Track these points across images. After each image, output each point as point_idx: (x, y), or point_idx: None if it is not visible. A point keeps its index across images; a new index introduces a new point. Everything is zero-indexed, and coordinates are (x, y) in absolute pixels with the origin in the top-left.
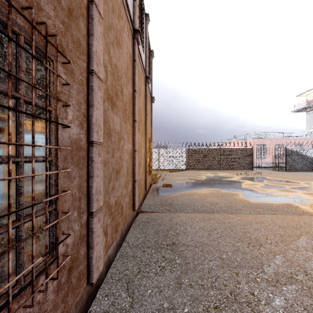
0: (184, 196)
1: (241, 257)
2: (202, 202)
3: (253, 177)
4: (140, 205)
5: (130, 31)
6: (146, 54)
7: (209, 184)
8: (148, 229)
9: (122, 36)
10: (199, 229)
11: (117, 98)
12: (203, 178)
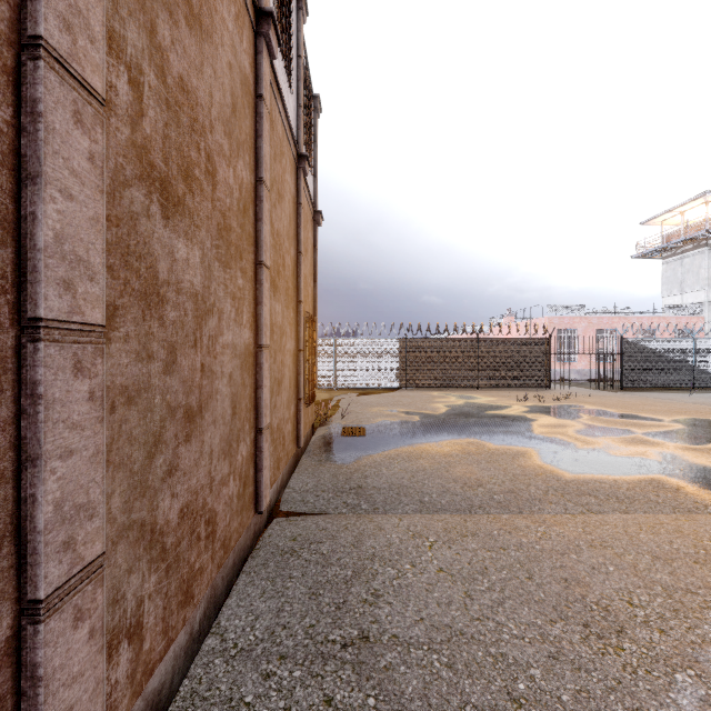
0: (396, 462)
1: (575, 687)
2: (442, 479)
3: (555, 407)
4: (280, 490)
5: (244, 10)
6: (299, 96)
7: (456, 427)
8: (292, 580)
9: (211, 6)
10: (439, 575)
11: (191, 186)
12: (441, 409)
